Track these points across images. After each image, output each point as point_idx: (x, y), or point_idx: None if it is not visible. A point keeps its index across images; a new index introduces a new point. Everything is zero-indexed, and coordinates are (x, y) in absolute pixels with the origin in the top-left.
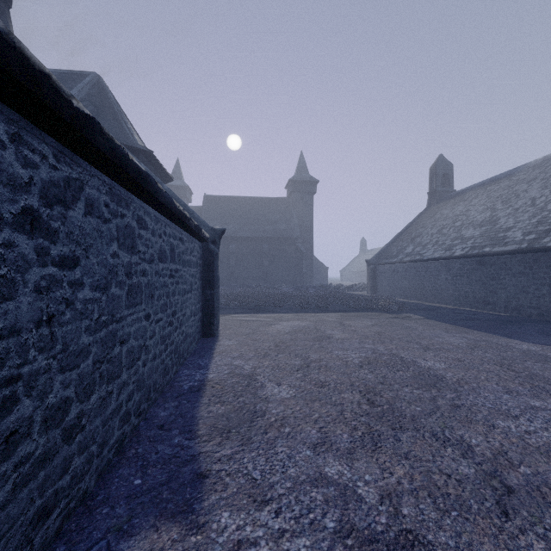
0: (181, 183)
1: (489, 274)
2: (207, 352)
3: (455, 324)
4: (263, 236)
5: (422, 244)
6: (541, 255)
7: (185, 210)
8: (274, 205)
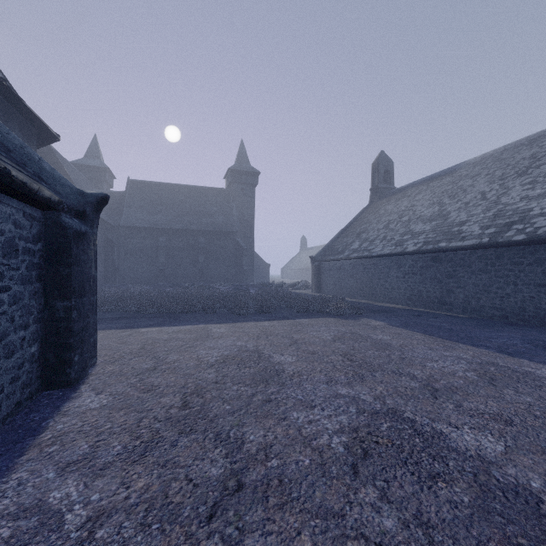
0: (99, 164)
1: (445, 271)
2: (11, 447)
3: (429, 333)
4: (199, 229)
5: (369, 240)
6: (505, 250)
7: (21, 154)
8: (211, 195)
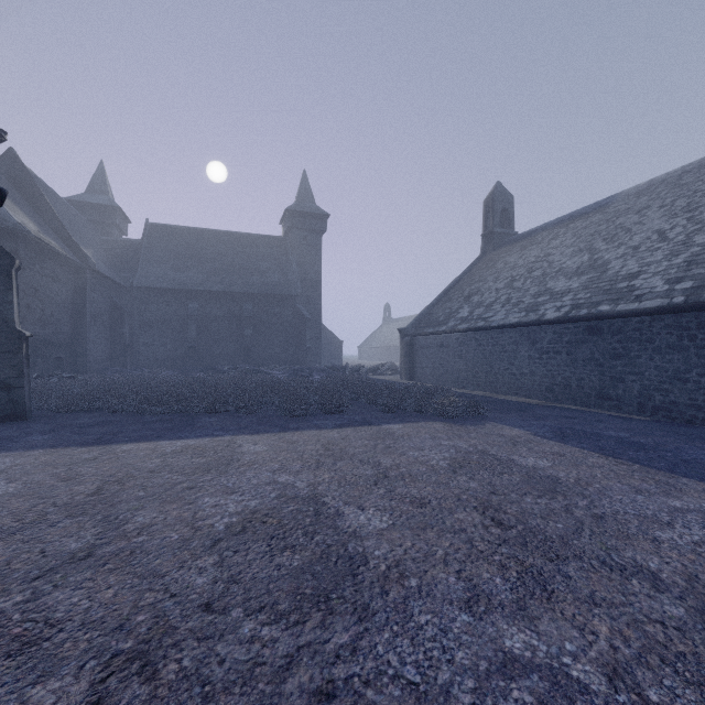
0: (106, 201)
1: (609, 348)
2: None
3: (609, 452)
4: (245, 291)
5: (484, 305)
6: None
7: None
8: (262, 246)
